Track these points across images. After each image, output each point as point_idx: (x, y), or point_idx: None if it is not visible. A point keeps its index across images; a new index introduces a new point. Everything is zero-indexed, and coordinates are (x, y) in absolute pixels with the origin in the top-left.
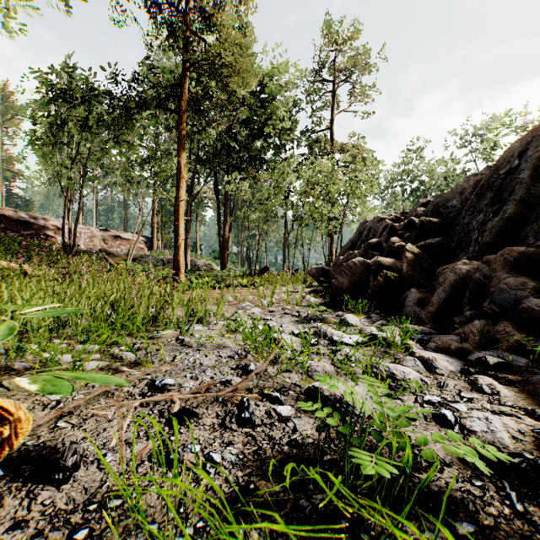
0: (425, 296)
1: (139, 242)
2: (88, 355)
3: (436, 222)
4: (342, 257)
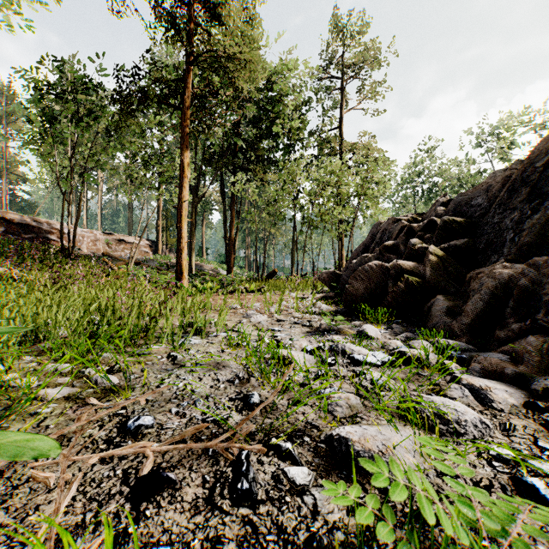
0: (455, 304)
1: (144, 246)
2: (57, 378)
3: (461, 222)
4: (354, 261)
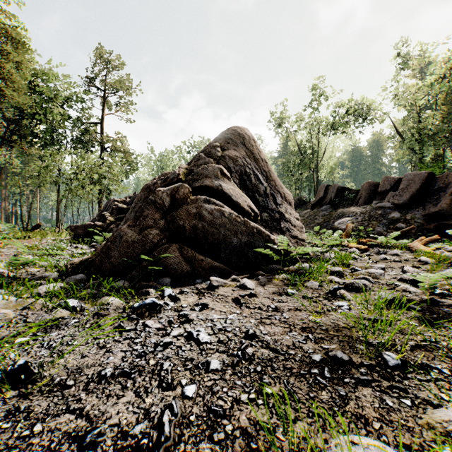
0: None
1: None
2: None
3: (126, 208)
4: (90, 220)
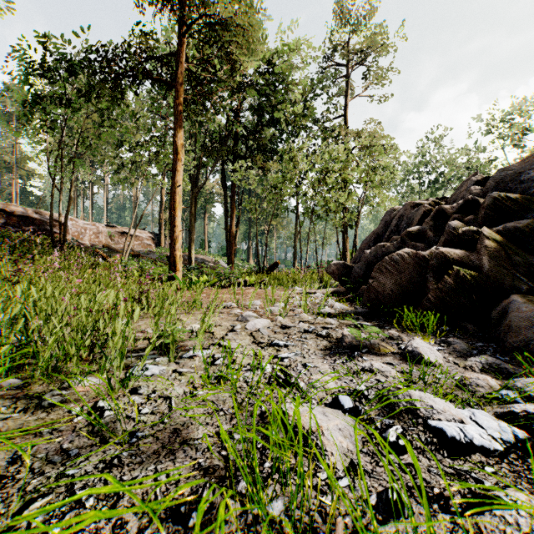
0: None
1: (146, 239)
2: None
3: (516, 198)
4: (368, 251)
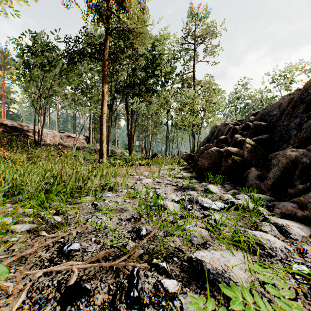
0: (262, 173)
1: (82, 139)
2: (24, 218)
3: (264, 124)
4: (202, 147)
